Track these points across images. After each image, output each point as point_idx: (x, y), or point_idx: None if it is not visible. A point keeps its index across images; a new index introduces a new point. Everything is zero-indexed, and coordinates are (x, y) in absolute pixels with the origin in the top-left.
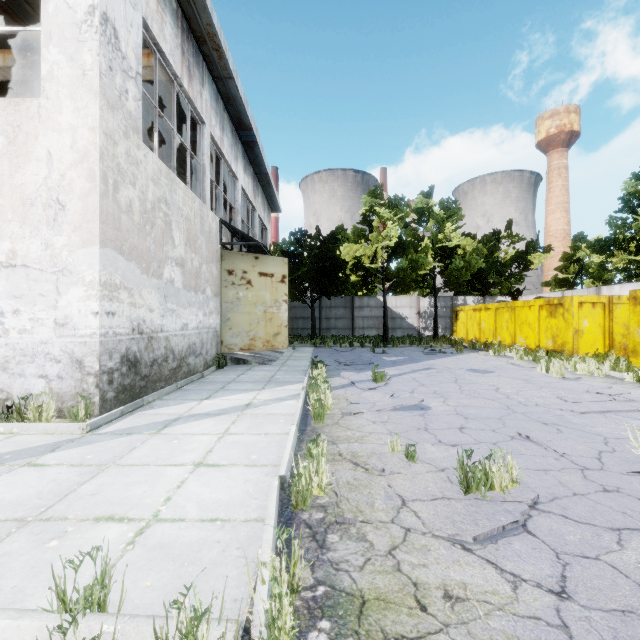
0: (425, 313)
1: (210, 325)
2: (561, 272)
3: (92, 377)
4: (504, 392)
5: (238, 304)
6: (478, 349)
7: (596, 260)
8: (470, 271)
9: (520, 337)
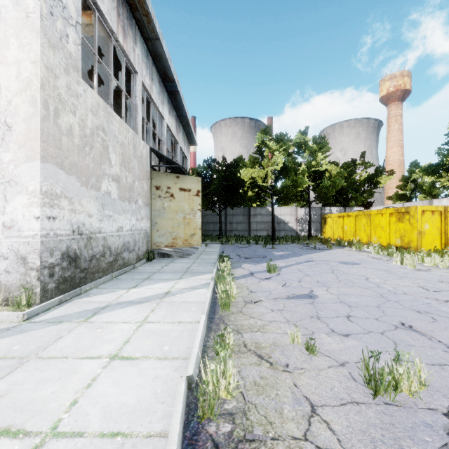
0: (301, 219)
1: (141, 228)
2: (401, 189)
3: (34, 271)
4: (374, 281)
5: (163, 212)
6: (343, 246)
7: (429, 180)
8: (335, 188)
9: (374, 237)
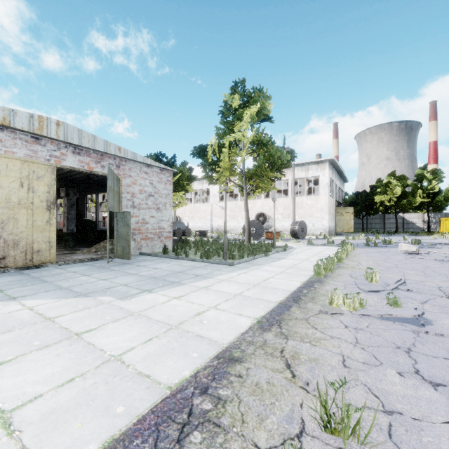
0: (427, 221)
1: (334, 225)
2: None
3: (327, 232)
4: None
5: (339, 220)
6: None
7: None
8: (448, 201)
9: None
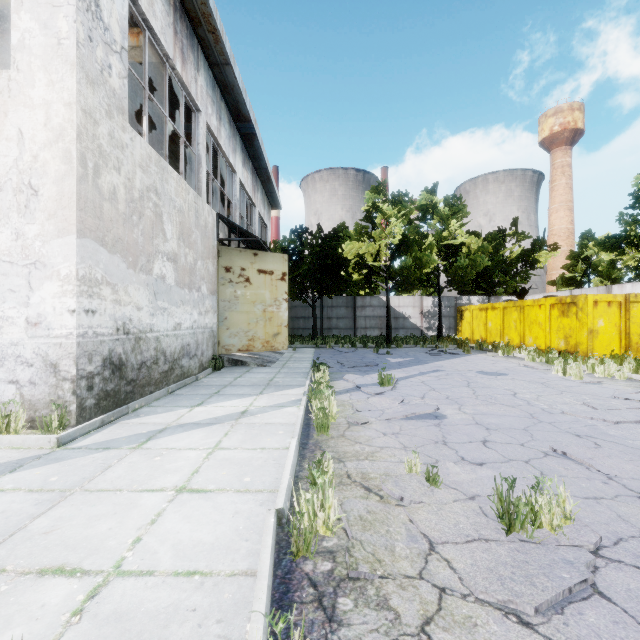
0: (429, 313)
1: (206, 325)
2: (568, 271)
3: (68, 383)
4: (523, 397)
5: (236, 303)
6: (485, 350)
7: (606, 258)
8: (475, 269)
9: (529, 337)
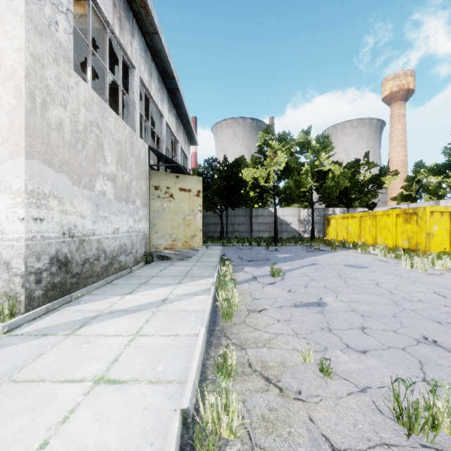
0: (304, 220)
1: (139, 229)
2: (405, 190)
3: (18, 278)
4: (385, 287)
5: (163, 213)
6: (347, 247)
7: (435, 180)
8: (339, 189)
9: (380, 238)
